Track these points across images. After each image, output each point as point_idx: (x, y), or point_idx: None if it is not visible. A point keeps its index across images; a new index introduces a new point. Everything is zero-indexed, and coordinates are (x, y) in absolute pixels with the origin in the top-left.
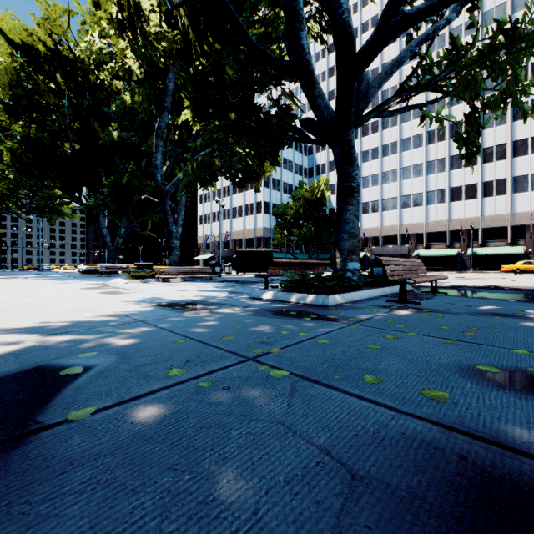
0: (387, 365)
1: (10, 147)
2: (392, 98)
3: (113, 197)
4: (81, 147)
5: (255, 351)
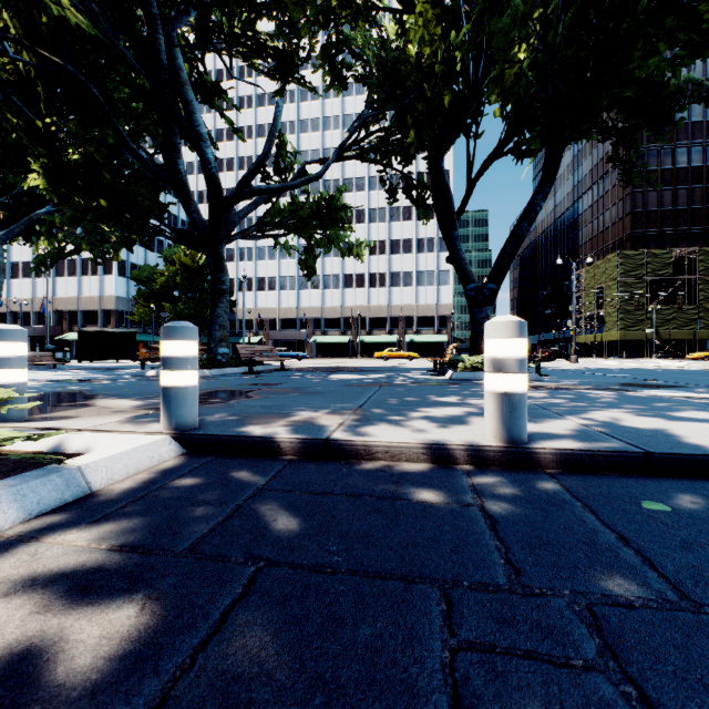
0: (214, 385)
1: None
2: (253, 227)
3: None
4: None
5: (158, 386)
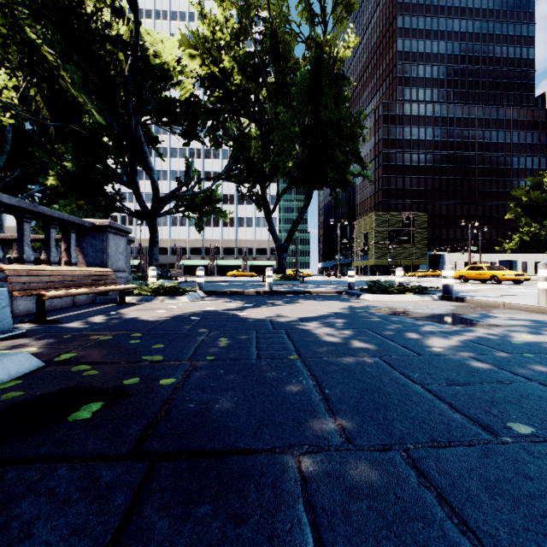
0: None
1: None
2: (172, 209)
3: None
4: None
5: None
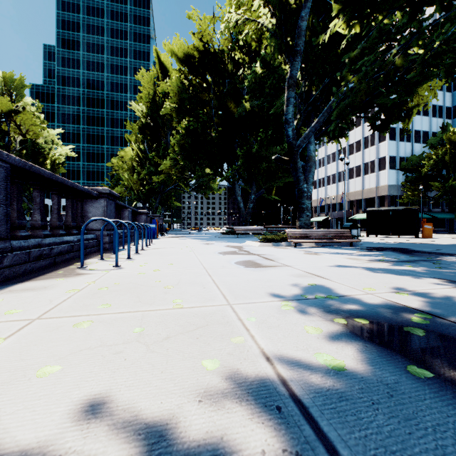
0: None
1: (178, 139)
2: None
3: (246, 166)
4: (222, 128)
5: None
